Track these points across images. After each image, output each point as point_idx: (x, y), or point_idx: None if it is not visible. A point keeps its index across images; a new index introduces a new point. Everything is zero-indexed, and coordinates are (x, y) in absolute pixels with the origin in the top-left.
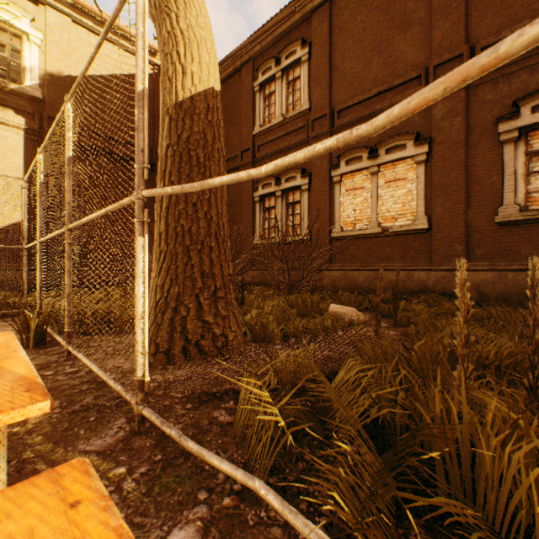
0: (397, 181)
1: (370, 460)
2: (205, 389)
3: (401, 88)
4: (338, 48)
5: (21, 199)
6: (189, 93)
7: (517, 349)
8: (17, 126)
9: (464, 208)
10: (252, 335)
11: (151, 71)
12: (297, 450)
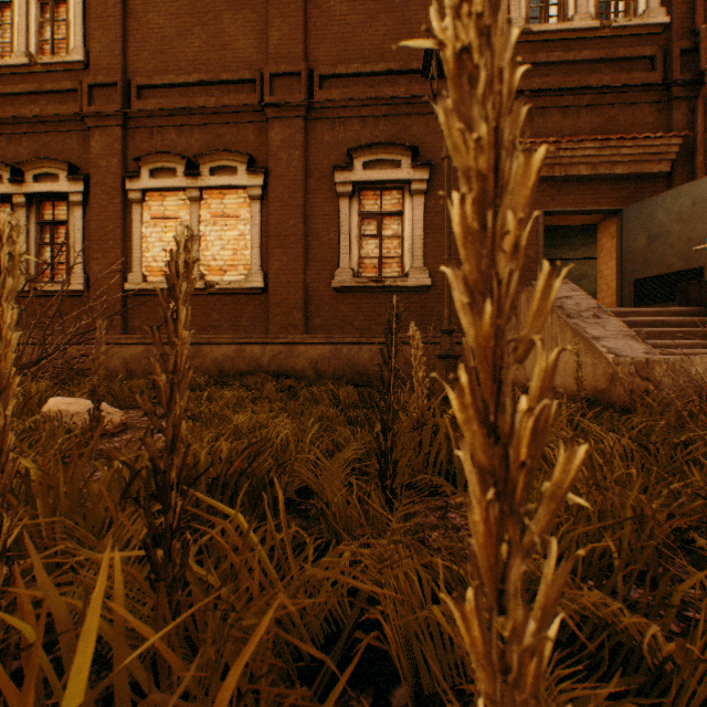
0: (228, 218)
1: None
2: None
3: (232, 87)
4: None
5: None
6: None
7: (294, 438)
8: None
9: (303, 266)
10: None
11: None
12: None
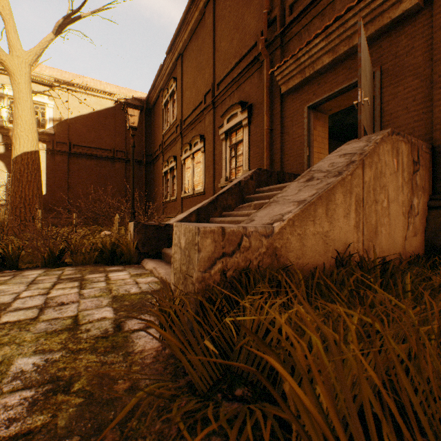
0: (199, 163)
1: None
2: None
3: (199, 107)
4: (185, 82)
5: (45, 183)
6: (16, 156)
7: None
8: (42, 149)
9: (213, 179)
10: None
11: (114, 105)
12: None
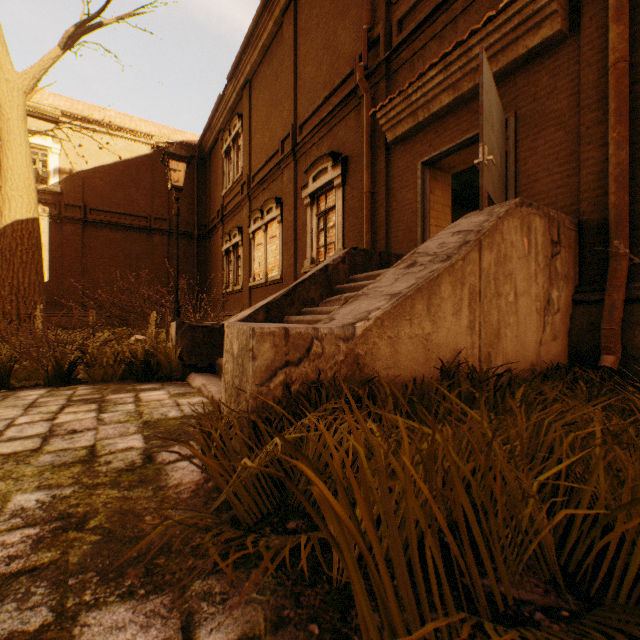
0: (274, 238)
1: None
2: None
3: (275, 158)
4: (254, 122)
5: (47, 265)
6: (4, 225)
7: None
8: (44, 215)
9: (293, 261)
10: None
11: (151, 151)
12: None
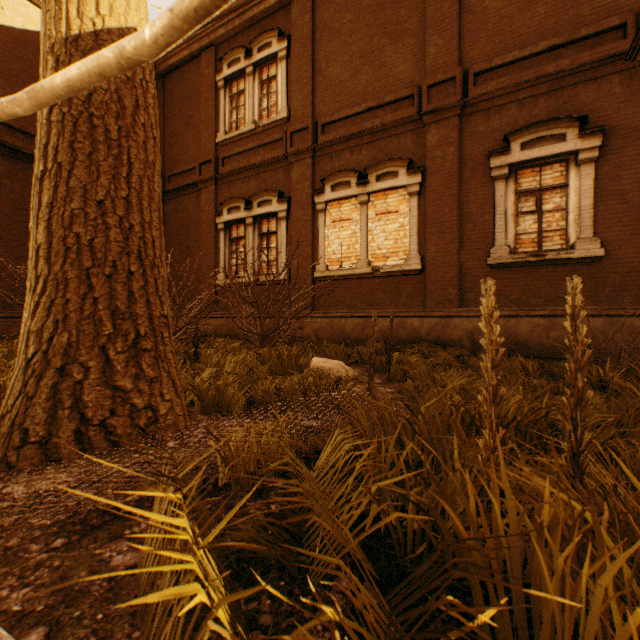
0: (389, 214)
1: (372, 618)
2: (103, 503)
3: (393, 106)
4: (323, 49)
5: None
6: (92, 25)
7: (527, 402)
8: None
9: (458, 248)
10: (201, 404)
11: None
12: (249, 606)
